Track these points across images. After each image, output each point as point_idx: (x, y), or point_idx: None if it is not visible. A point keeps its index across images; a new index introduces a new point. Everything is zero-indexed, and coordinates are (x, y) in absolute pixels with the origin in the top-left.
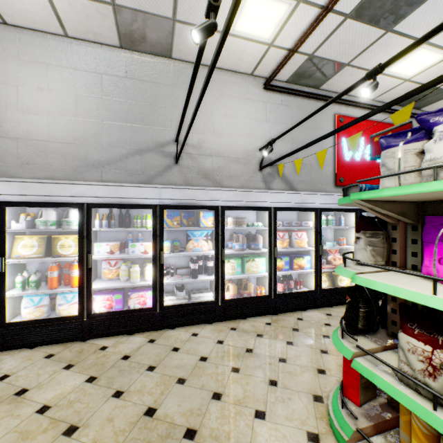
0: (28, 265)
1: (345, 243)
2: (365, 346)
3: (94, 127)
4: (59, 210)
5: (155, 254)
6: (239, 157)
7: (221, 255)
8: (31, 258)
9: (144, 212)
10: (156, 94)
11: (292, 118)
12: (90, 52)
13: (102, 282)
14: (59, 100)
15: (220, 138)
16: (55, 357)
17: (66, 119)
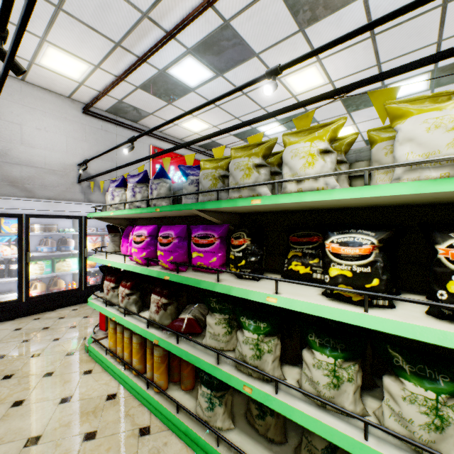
0: None
1: None
2: (104, 295)
3: None
4: None
5: None
6: (56, 169)
7: (26, 257)
8: None
9: None
10: None
11: (112, 142)
12: None
13: None
14: None
15: (32, 149)
16: None
17: None
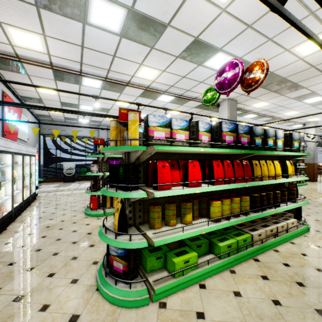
0: None
1: None
2: None
3: None
4: None
5: None
6: None
7: None
8: None
9: None
10: None
11: None
12: None
13: None
14: None
15: None
16: None
17: None
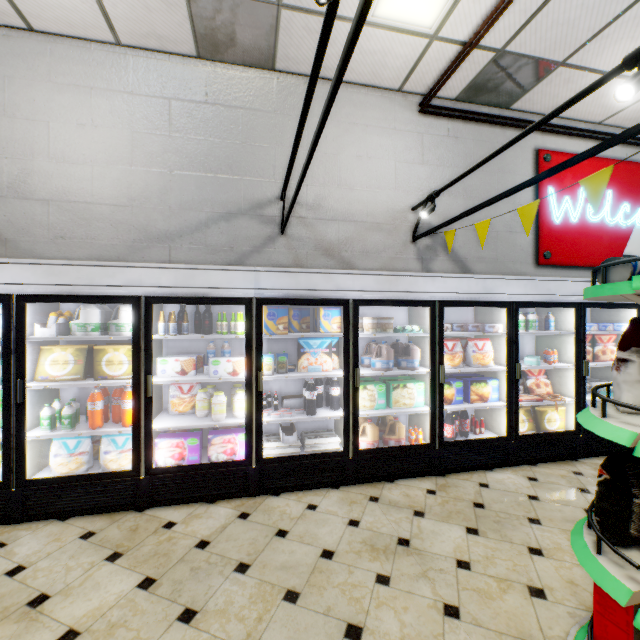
0: (63, 390)
1: (556, 359)
2: None
3: (159, 181)
4: (106, 306)
5: (249, 376)
6: (380, 221)
7: (354, 377)
8: (64, 381)
9: (233, 310)
10: (252, 127)
11: (465, 157)
12: (153, 66)
13: (168, 418)
14: (107, 141)
15: (350, 192)
16: (95, 538)
17: (118, 169)
